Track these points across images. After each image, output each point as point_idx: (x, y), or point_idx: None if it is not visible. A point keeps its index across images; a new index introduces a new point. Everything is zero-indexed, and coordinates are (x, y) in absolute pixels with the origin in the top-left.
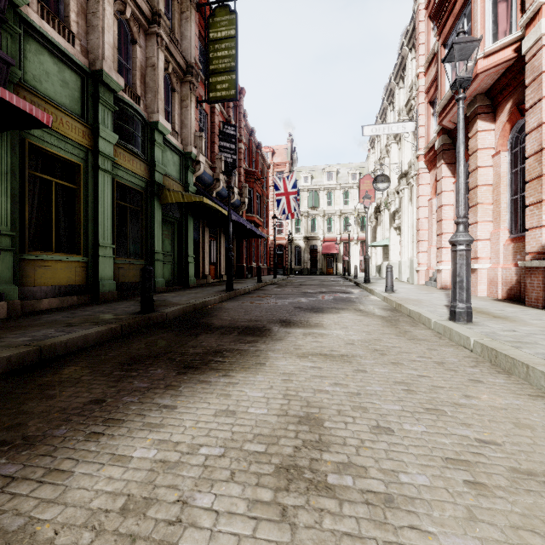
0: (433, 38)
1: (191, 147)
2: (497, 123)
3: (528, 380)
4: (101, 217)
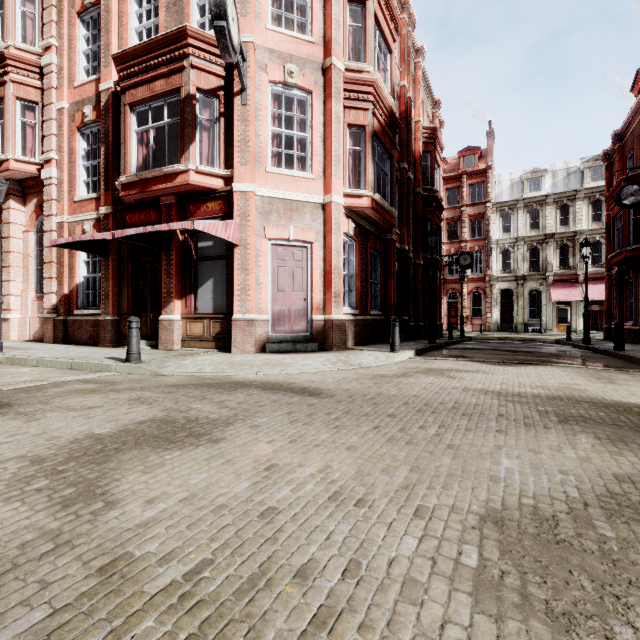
0: None
1: None
2: (27, 208)
3: (26, 364)
4: None
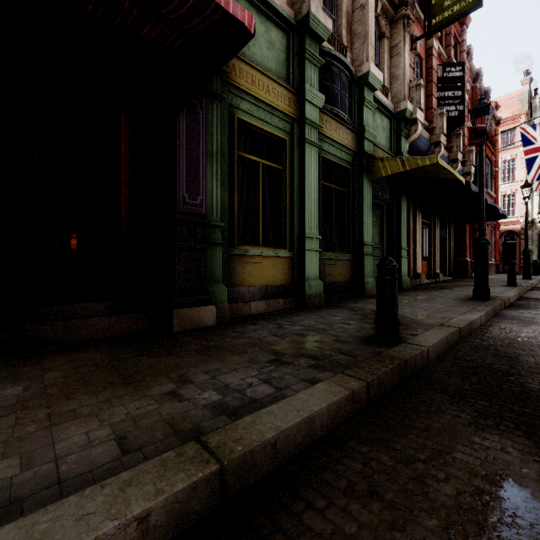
0: None
1: (405, 103)
2: None
3: None
4: (307, 201)
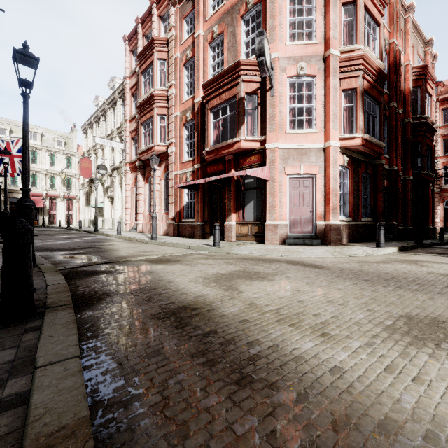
0: (134, 107)
1: None
2: (161, 168)
3: (169, 246)
4: None
